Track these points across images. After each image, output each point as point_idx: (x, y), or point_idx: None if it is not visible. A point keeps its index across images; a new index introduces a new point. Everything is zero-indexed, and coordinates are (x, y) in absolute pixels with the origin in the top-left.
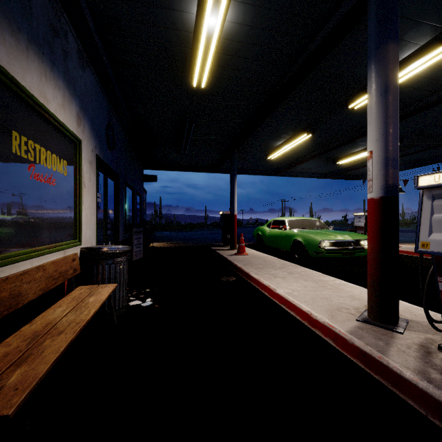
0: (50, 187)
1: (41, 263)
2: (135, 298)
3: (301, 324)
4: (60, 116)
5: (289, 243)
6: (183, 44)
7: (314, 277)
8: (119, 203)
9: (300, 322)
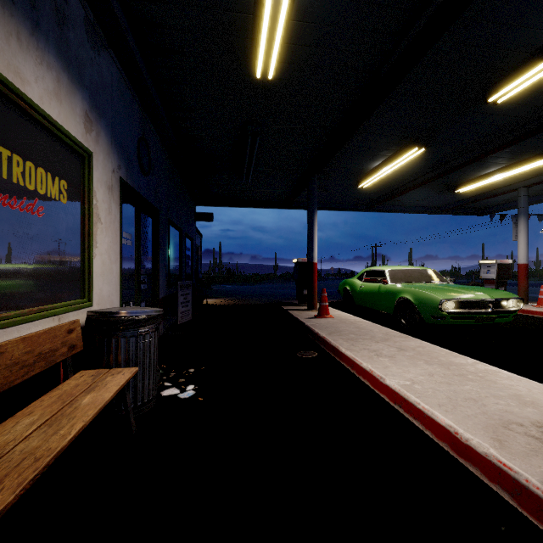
0: (32, 218)
1: (9, 339)
2: (172, 384)
3: (436, 447)
4: (51, 110)
5: (392, 302)
6: (240, 7)
7: (440, 358)
8: (158, 247)
9: (432, 442)
